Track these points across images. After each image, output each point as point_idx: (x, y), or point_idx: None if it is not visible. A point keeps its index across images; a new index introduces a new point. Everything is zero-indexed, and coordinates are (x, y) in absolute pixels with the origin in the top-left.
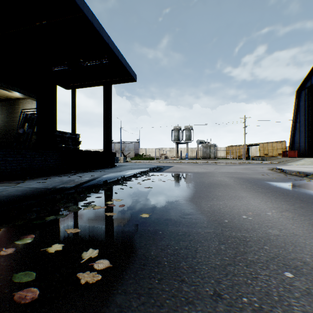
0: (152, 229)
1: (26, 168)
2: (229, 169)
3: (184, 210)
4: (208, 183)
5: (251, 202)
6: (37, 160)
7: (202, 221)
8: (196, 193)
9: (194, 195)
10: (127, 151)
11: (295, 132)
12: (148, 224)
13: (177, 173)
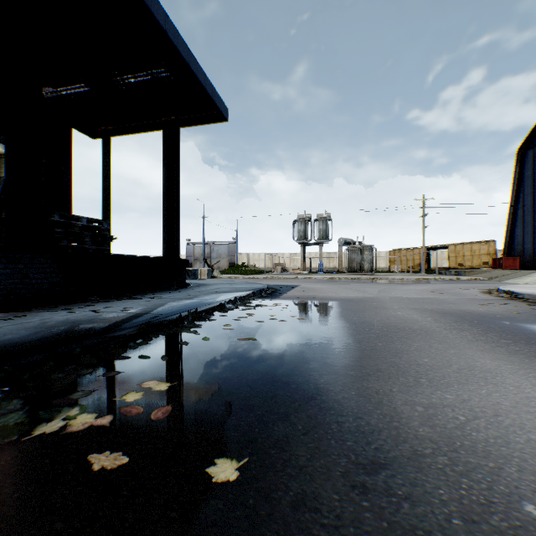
0: None
1: None
2: (406, 293)
3: (351, 432)
4: (380, 326)
5: (533, 394)
6: (2, 274)
7: (438, 509)
8: (366, 357)
9: (363, 366)
10: (216, 258)
11: (514, 225)
12: None
13: (308, 300)
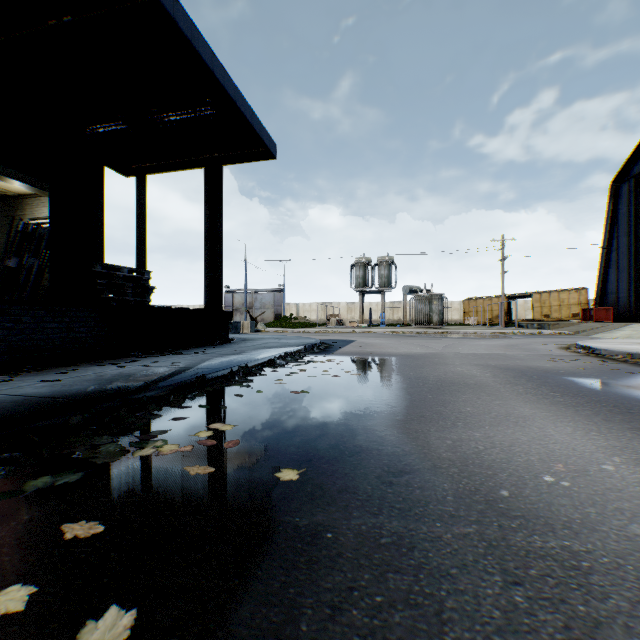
0: (307, 522)
1: (22, 347)
2: (475, 348)
3: (388, 456)
4: (435, 381)
5: (551, 433)
6: (50, 328)
7: (440, 493)
8: (413, 407)
9: (408, 414)
10: (260, 309)
11: (608, 270)
12: (295, 503)
13: (365, 356)
